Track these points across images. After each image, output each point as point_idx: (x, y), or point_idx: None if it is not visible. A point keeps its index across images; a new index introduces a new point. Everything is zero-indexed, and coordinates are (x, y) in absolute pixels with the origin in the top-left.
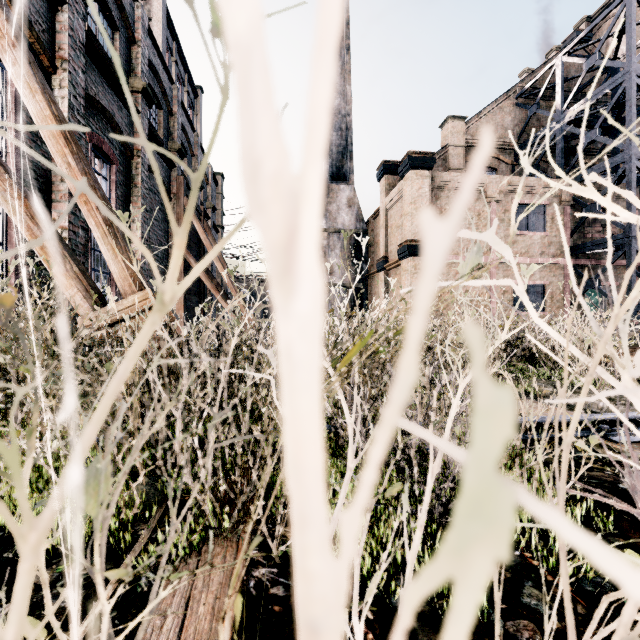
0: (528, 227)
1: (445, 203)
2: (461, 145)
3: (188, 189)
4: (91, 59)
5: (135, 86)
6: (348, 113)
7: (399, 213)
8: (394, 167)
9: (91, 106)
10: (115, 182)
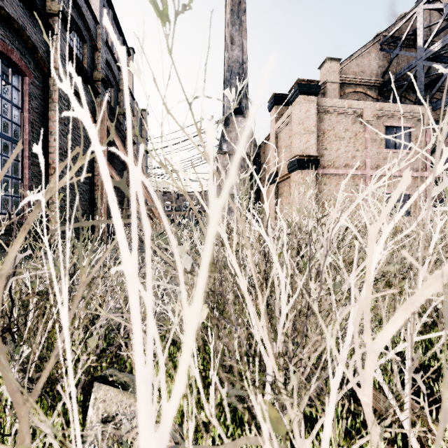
0: (396, 146)
1: (328, 125)
2: (337, 82)
3: (113, 116)
4: None
5: (52, 9)
6: (244, 61)
7: (288, 135)
8: (283, 99)
9: None
10: (28, 93)
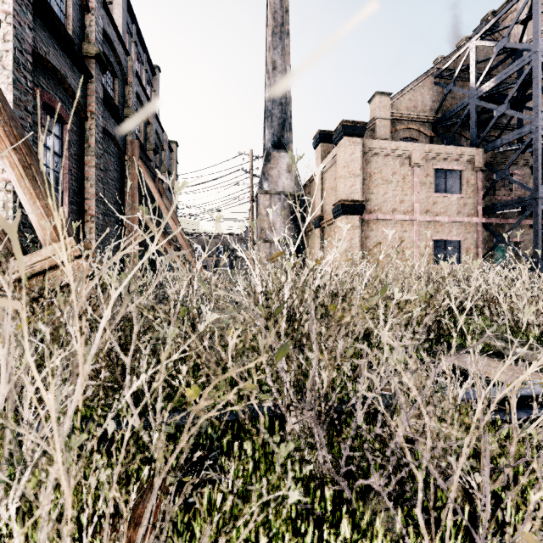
0: (446, 190)
1: (374, 167)
2: (387, 118)
3: (143, 153)
4: (40, 19)
5: (89, 52)
6: (288, 90)
7: (333, 176)
8: (328, 136)
9: (41, 65)
10: (68, 141)
